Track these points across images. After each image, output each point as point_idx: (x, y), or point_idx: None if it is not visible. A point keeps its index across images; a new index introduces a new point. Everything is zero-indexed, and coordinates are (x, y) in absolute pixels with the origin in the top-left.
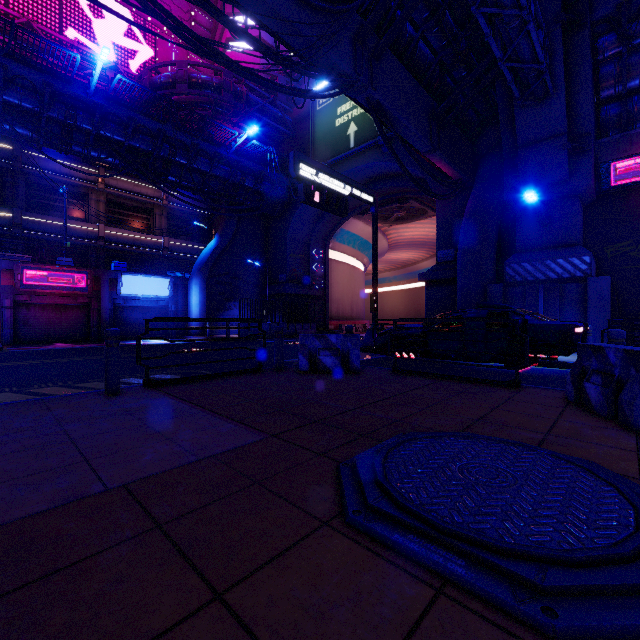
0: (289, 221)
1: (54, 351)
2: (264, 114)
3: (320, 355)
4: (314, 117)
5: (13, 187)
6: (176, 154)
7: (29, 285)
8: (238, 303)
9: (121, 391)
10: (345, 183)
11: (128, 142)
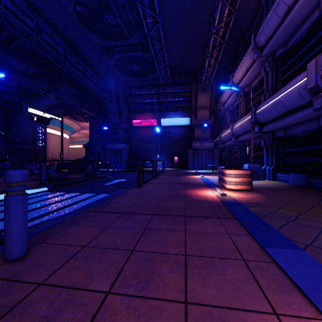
0: (23, 114)
1: None
2: None
3: (34, 170)
4: None
5: None
6: None
7: None
8: None
9: None
10: (48, 114)
11: None
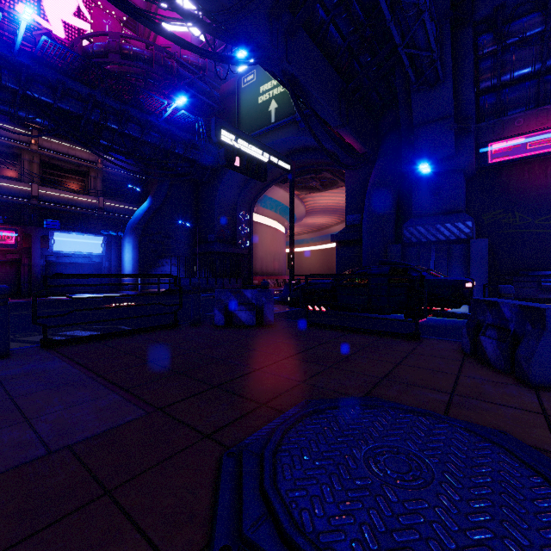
0: (217, 187)
1: None
2: (194, 88)
3: (235, 310)
4: (239, 94)
5: None
6: (107, 119)
7: None
8: (170, 260)
9: (11, 353)
10: (264, 151)
11: (57, 104)
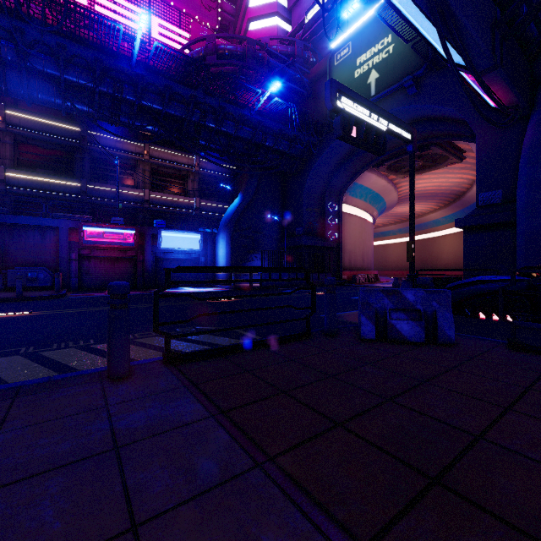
0: (305, 177)
1: (103, 298)
2: (283, 77)
3: (391, 318)
4: (331, 73)
5: (81, 162)
6: (206, 118)
7: (89, 241)
8: (259, 255)
9: (131, 372)
10: (383, 117)
11: (165, 110)
